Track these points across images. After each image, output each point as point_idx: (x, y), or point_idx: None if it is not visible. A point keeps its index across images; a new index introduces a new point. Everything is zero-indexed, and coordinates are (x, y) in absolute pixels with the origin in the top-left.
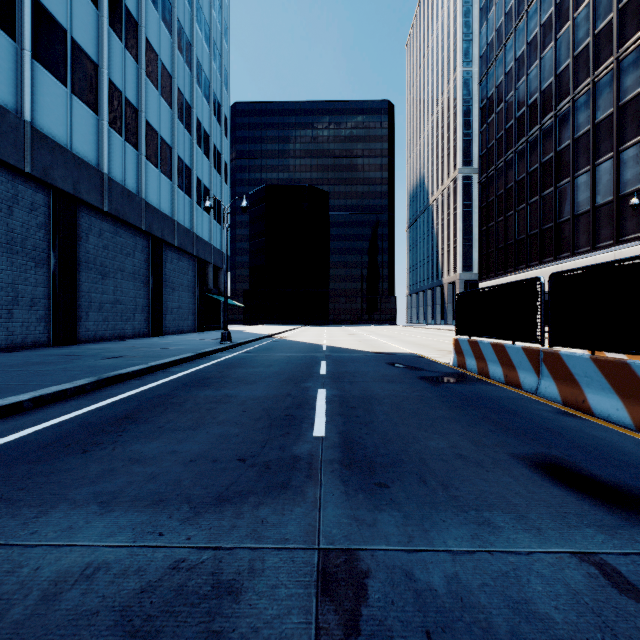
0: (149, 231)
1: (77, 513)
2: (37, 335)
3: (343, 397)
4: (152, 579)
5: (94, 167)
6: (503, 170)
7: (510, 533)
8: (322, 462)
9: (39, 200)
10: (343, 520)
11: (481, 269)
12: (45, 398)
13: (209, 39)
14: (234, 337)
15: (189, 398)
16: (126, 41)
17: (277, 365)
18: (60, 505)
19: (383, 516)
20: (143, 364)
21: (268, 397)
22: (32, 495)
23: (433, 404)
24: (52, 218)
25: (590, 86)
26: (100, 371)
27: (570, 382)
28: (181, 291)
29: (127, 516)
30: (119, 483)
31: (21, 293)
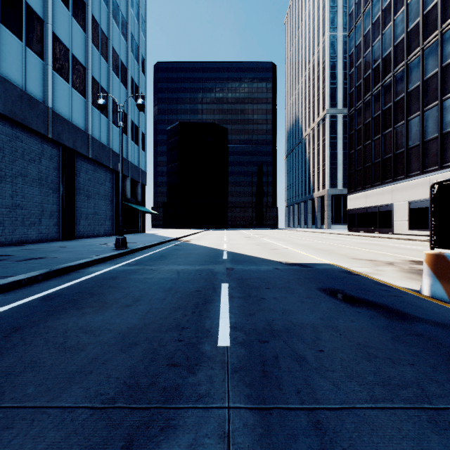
0: (57, 140)
1: None
2: None
3: None
4: None
5: None
6: (370, 102)
7: None
8: None
9: None
10: None
11: (350, 184)
12: None
13: None
14: (139, 241)
15: None
16: None
17: (148, 299)
18: None
19: None
20: None
21: None
22: None
23: None
24: None
25: None
26: None
27: None
28: (97, 199)
29: None
30: None
31: None
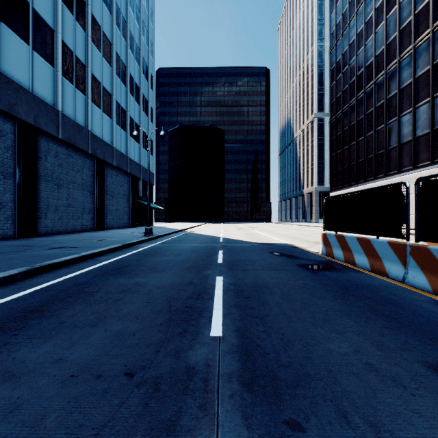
0: (94, 154)
1: None
2: (5, 230)
3: (238, 285)
4: None
5: (51, 105)
6: (347, 113)
7: None
8: (219, 378)
9: (7, 128)
10: None
11: (331, 183)
12: None
13: (139, 19)
14: (156, 231)
15: (103, 287)
16: (76, 15)
17: (184, 254)
18: None
19: None
20: (76, 254)
21: (172, 286)
22: None
23: (318, 293)
24: (17, 142)
25: (412, 51)
26: (38, 260)
27: None
28: (118, 198)
29: None
30: None
31: None
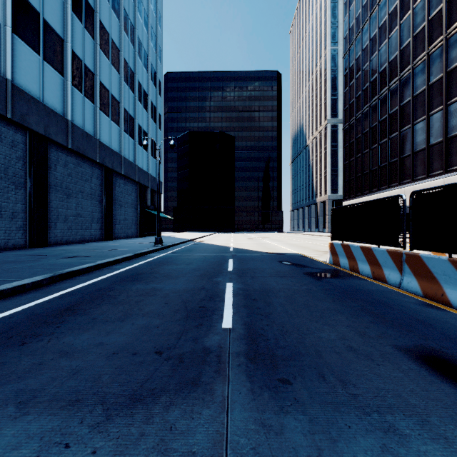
0: (102, 163)
1: None
2: (17, 240)
3: (246, 290)
4: None
5: (60, 115)
6: (361, 120)
7: (419, 444)
8: (230, 355)
9: (18, 139)
10: (250, 426)
11: (345, 191)
12: (5, 292)
13: (147, 24)
14: (165, 241)
15: (123, 291)
16: (85, 23)
17: (195, 263)
18: None
19: (289, 420)
20: (92, 262)
21: (186, 290)
22: None
23: (319, 296)
24: (28, 152)
25: (425, 57)
26: (57, 268)
27: (430, 279)
28: (126, 207)
29: (39, 421)
30: (43, 379)
31: (4, 208)
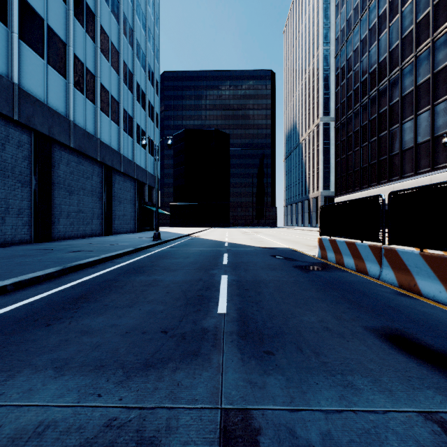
0: (103, 161)
1: (37, 377)
2: (23, 235)
3: (239, 281)
4: (89, 436)
5: (63, 116)
6: (352, 118)
7: (369, 394)
8: (224, 333)
9: (24, 139)
10: (240, 383)
11: (336, 188)
12: (23, 282)
13: (145, 26)
14: (163, 236)
15: (128, 282)
16: (86, 27)
17: (192, 257)
18: (24, 370)
19: (270, 379)
20: (96, 256)
21: (185, 281)
22: (4, 361)
23: (305, 287)
24: (33, 152)
25: (413, 59)
26: (65, 262)
27: (404, 271)
28: (125, 203)
29: (75, 379)
30: (71, 351)
31: (11, 205)
